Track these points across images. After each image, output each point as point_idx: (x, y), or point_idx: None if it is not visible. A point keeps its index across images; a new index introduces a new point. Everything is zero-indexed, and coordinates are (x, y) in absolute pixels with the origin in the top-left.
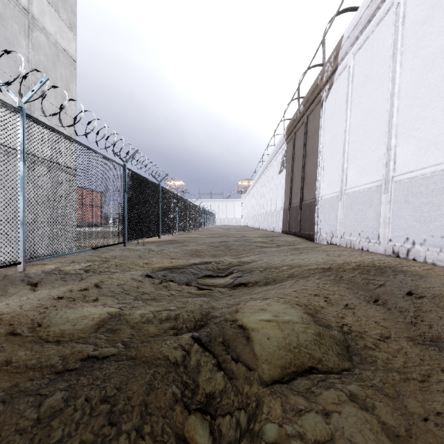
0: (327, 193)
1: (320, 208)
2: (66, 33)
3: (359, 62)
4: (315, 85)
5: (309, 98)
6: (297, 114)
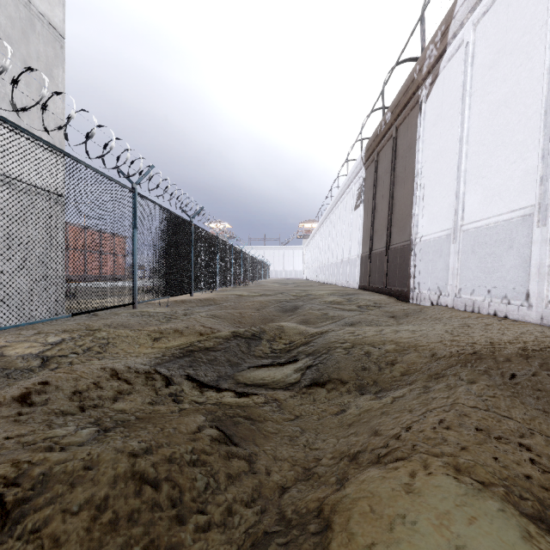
0: (430, 233)
1: (418, 254)
2: None
3: (483, 34)
4: (410, 81)
5: (400, 100)
6: (381, 127)
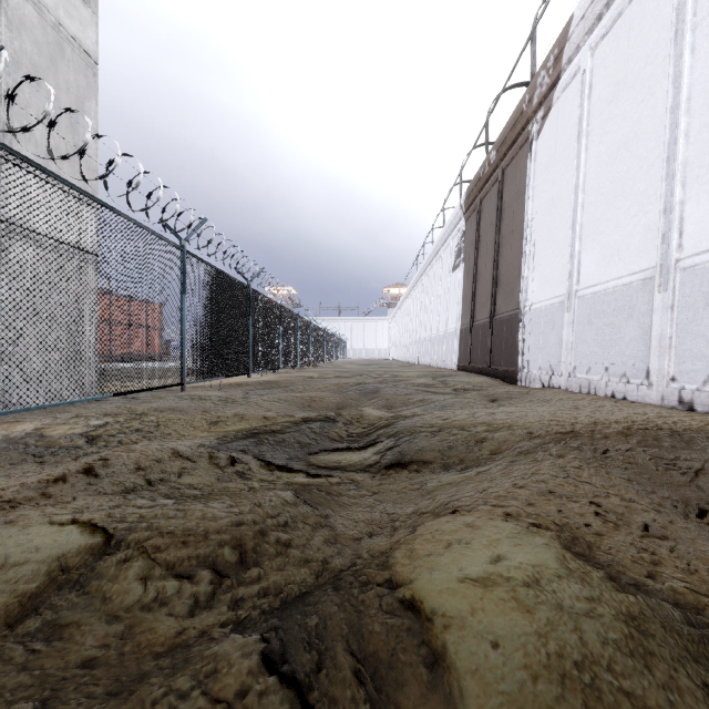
0: (542, 299)
1: (527, 325)
2: (77, 9)
3: (602, 61)
4: (518, 113)
5: (507, 137)
6: (484, 168)
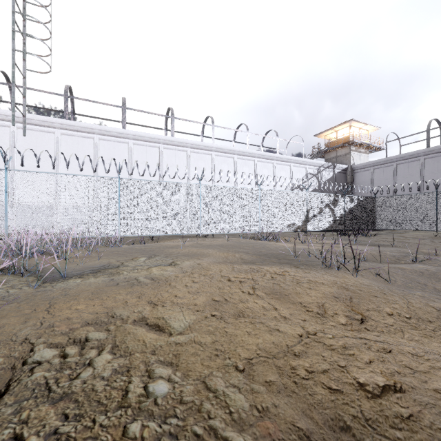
0: None
1: None
2: None
3: None
4: None
5: None
6: None
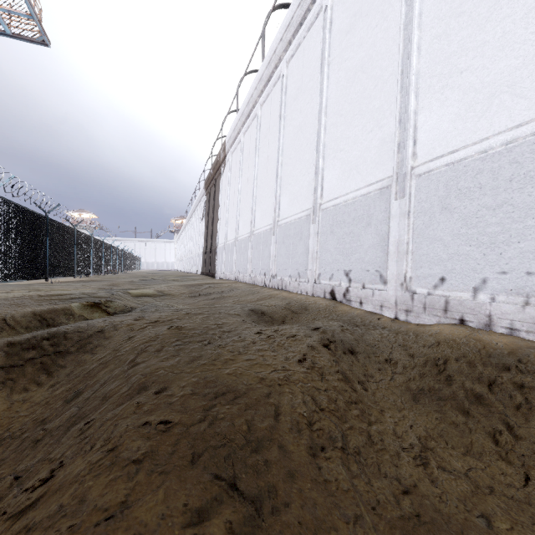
0: (221, 243)
1: (218, 253)
2: None
3: (233, 160)
4: (217, 160)
5: (215, 167)
6: (210, 175)
